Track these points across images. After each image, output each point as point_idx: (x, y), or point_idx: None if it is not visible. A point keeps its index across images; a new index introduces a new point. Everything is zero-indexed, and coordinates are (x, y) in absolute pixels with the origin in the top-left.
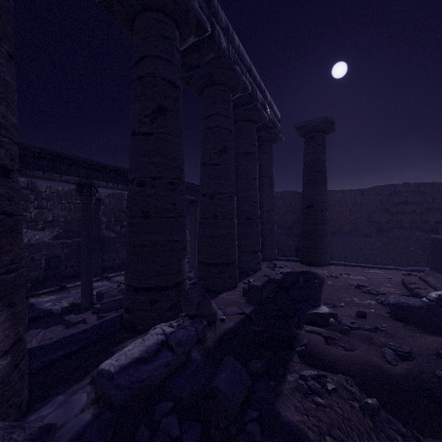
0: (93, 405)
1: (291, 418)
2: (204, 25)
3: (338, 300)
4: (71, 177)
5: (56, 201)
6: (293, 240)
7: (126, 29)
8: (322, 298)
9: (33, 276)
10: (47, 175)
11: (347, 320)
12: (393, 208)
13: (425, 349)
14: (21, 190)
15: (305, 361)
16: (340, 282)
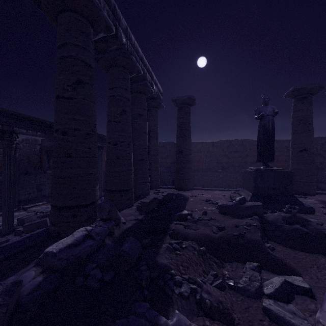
0: (42, 274)
1: (163, 262)
2: (111, 27)
3: (195, 209)
4: None
5: None
6: (171, 175)
7: (51, 19)
8: (186, 208)
9: None
10: None
11: (197, 216)
12: (229, 154)
13: (231, 225)
14: None
15: (173, 237)
16: (198, 199)
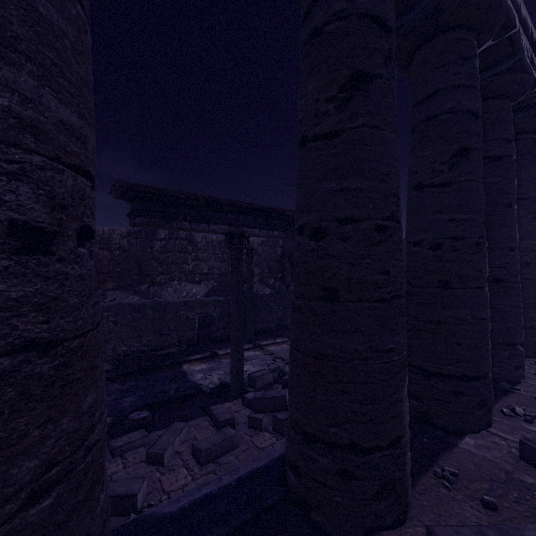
0: None
1: None
2: None
3: None
4: (219, 226)
5: (211, 251)
6: None
7: None
8: None
9: (188, 337)
10: (194, 226)
11: None
12: None
13: None
14: (180, 242)
15: None
16: None
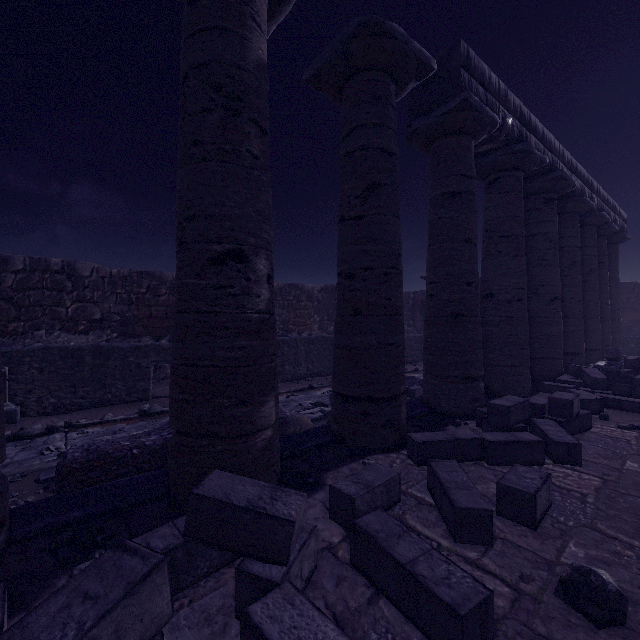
0: None
1: None
2: (593, 207)
3: None
4: None
5: None
6: (636, 342)
7: None
8: None
9: None
10: None
11: None
12: None
13: None
14: None
15: None
16: None
